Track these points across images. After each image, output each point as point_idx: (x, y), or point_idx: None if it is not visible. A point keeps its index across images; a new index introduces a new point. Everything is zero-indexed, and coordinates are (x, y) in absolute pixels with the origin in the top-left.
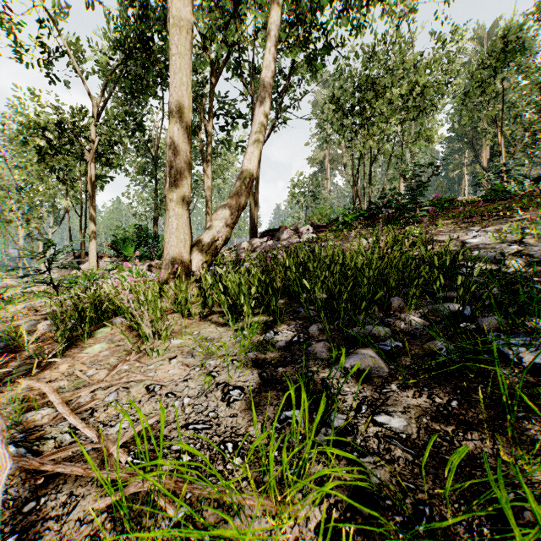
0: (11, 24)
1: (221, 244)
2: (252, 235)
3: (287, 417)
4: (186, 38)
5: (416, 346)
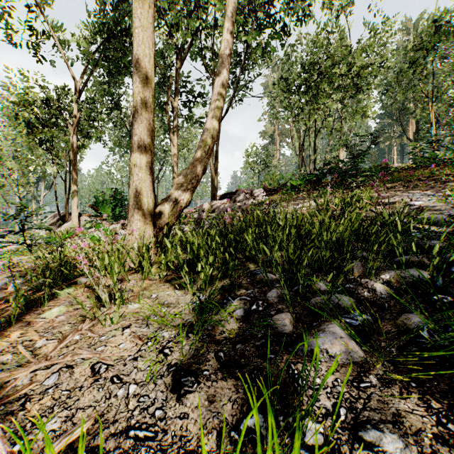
0: (4, 15)
1: (183, 207)
2: (212, 197)
3: (249, 427)
4: (148, 12)
5: (386, 320)
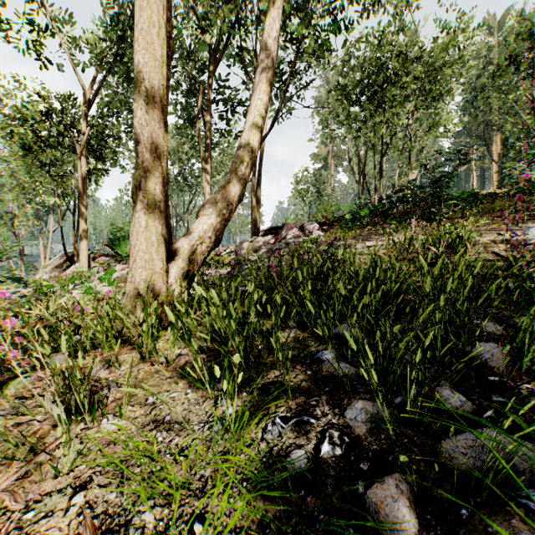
0: None
1: (210, 247)
2: (253, 233)
3: None
4: None
5: None
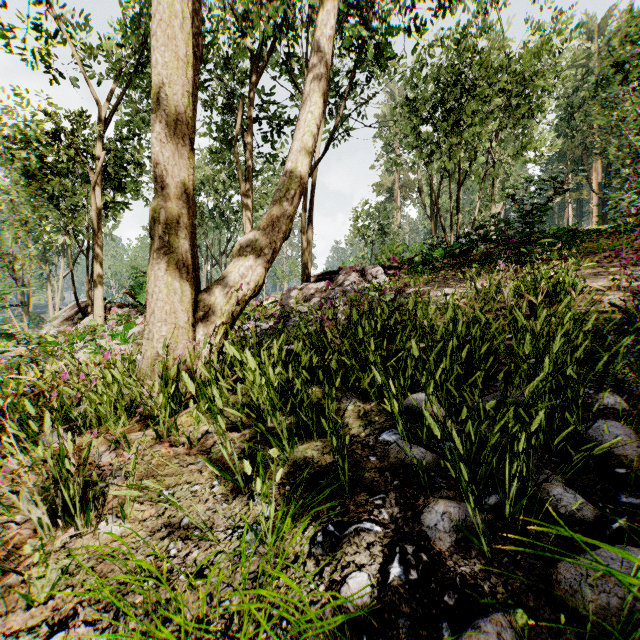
0: None
1: (248, 296)
2: (304, 279)
3: None
4: None
5: None
